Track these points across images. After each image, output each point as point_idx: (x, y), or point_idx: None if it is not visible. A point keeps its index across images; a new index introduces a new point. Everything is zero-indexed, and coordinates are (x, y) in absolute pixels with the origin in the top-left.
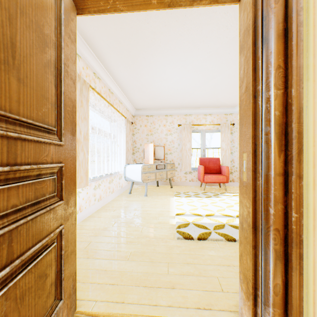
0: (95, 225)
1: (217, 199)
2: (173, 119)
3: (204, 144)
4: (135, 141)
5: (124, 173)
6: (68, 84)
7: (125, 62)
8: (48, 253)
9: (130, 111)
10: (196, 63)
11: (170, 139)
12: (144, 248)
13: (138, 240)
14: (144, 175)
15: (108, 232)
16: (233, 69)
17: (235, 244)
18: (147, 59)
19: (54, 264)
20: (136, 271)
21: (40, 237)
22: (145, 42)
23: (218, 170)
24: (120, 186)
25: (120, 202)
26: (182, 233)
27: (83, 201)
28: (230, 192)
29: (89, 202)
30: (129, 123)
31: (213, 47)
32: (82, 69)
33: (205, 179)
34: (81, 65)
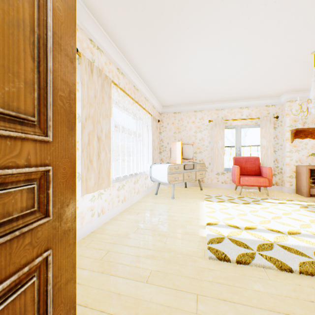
0: (116, 230)
1: (257, 206)
2: (203, 115)
3: (239, 142)
4: (162, 140)
5: (150, 173)
6: (61, 62)
7: (149, 54)
8: (17, 298)
9: (156, 109)
10: (232, 44)
11: (200, 137)
12: (167, 268)
13: (160, 254)
14: (171, 175)
15: (129, 239)
16: (281, 47)
17: (291, 277)
18: (173, 47)
19: (32, 308)
20: (155, 301)
21: (1, 278)
22: (170, 26)
23: (257, 171)
24: (145, 187)
25: (144, 204)
26: (214, 250)
27: (105, 202)
28: (273, 198)
29: (112, 204)
30: (155, 120)
31: (254, 20)
32: (104, 64)
33: (241, 182)
34: (103, 60)
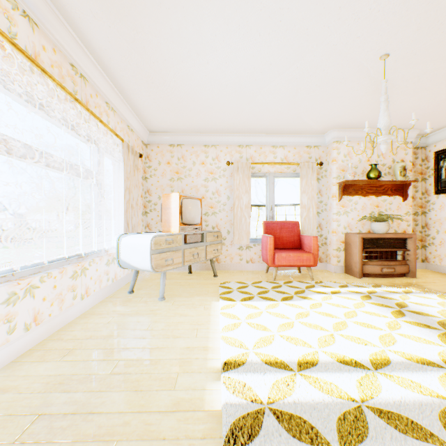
0: None
1: (305, 303)
2: (218, 153)
3: (272, 198)
4: (150, 191)
5: (117, 253)
6: None
7: None
8: None
9: (136, 133)
10: (271, 1)
11: (213, 189)
12: None
13: None
14: (158, 256)
15: None
16: (345, 31)
17: None
18: None
19: None
20: None
21: None
22: None
23: (297, 242)
24: (109, 280)
25: (97, 320)
26: None
27: None
28: (320, 283)
29: None
30: (133, 153)
31: None
32: None
33: (276, 260)
34: None
